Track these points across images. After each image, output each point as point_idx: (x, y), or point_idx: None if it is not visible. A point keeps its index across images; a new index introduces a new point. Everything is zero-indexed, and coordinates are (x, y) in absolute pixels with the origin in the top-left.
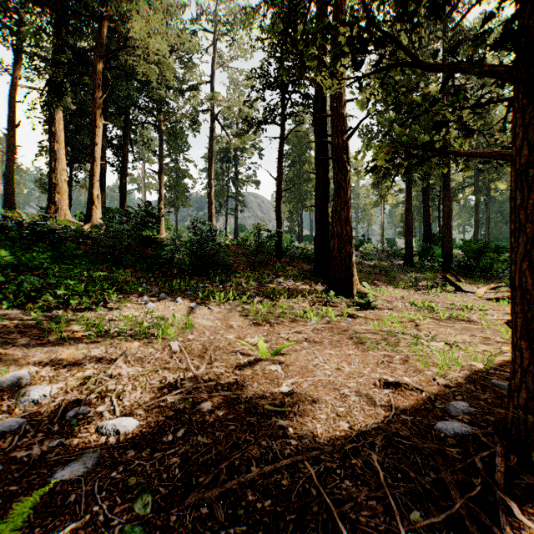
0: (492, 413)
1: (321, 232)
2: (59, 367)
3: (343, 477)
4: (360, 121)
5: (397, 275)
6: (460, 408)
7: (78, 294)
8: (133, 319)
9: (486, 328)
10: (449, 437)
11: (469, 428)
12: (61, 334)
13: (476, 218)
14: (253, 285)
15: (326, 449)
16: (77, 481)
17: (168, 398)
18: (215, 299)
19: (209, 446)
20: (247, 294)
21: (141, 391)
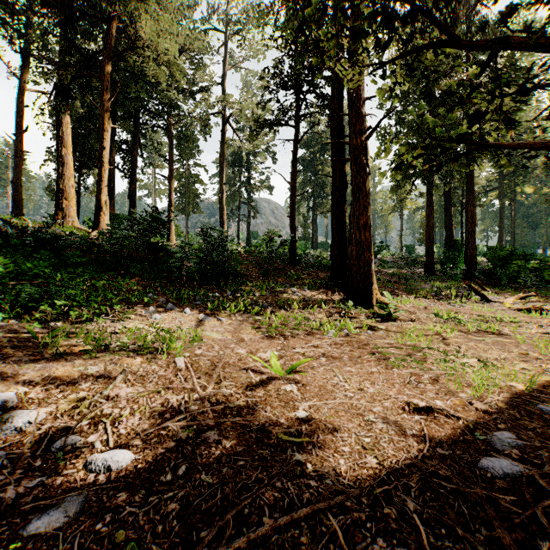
0: (544, 447)
1: (338, 238)
2: (51, 387)
3: (375, 533)
4: (380, 119)
5: (418, 284)
6: (506, 440)
7: (79, 305)
8: (137, 332)
9: (521, 342)
10: (497, 478)
11: (520, 467)
12: (56, 349)
13: (501, 223)
14: (266, 295)
15: (352, 493)
16: (53, 536)
17: (169, 425)
18: (226, 309)
19: (214, 488)
20: (259, 304)
21: (140, 416)
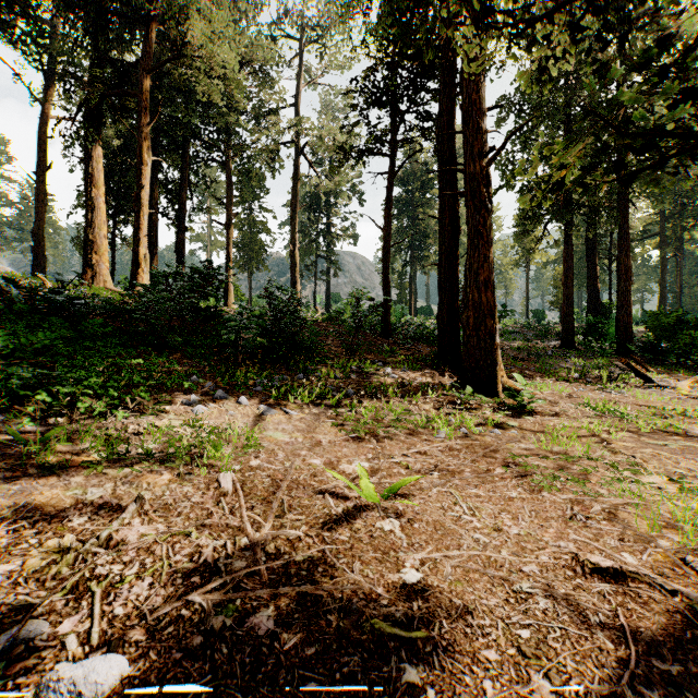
0: None
1: (447, 301)
2: (24, 526)
3: None
4: (509, 136)
5: (554, 362)
6: None
7: (92, 393)
8: (171, 432)
9: None
10: None
11: None
12: (44, 461)
13: (662, 281)
14: (351, 377)
15: None
16: None
17: (196, 599)
18: (296, 398)
19: None
20: (342, 390)
21: (151, 581)
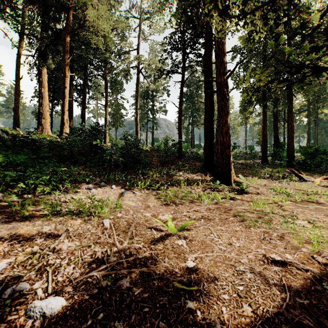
0: None
1: (208, 141)
2: (15, 242)
3: None
4: (236, 65)
5: (258, 169)
6: None
7: (44, 183)
8: (80, 201)
9: None
10: None
11: None
12: (23, 214)
13: (308, 132)
14: (163, 176)
15: None
16: None
17: (94, 274)
18: (138, 186)
19: None
20: (159, 182)
21: (74, 266)
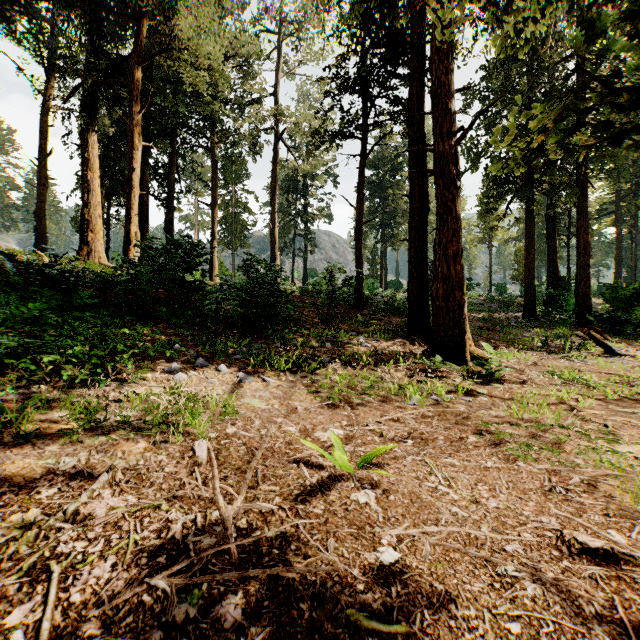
0: None
1: (417, 274)
2: None
3: None
4: (477, 116)
5: (517, 332)
6: None
7: (76, 361)
8: (150, 400)
9: None
10: None
11: None
12: (20, 430)
13: (618, 256)
14: (326, 346)
15: None
16: None
17: (159, 584)
18: (273, 366)
19: None
20: (318, 358)
21: (114, 562)
